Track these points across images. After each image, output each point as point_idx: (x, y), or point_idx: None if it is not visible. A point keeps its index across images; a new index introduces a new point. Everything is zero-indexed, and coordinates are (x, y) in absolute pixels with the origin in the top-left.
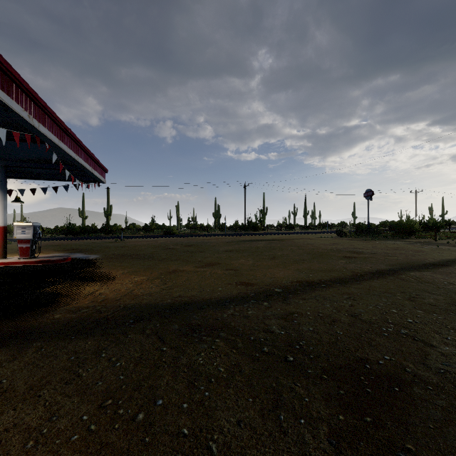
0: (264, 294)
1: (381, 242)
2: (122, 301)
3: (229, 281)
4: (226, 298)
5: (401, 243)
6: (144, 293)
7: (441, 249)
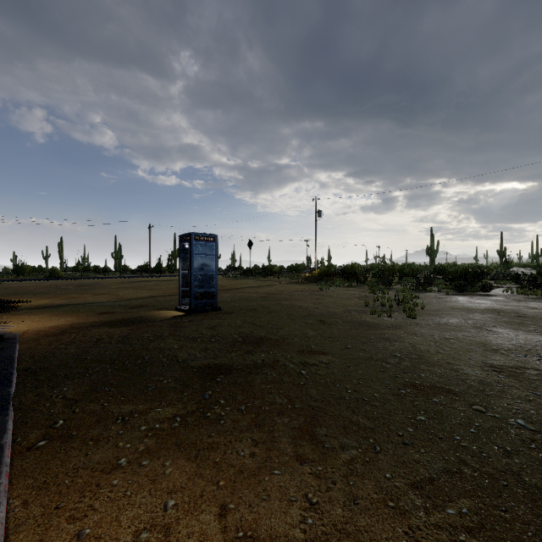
0: (127, 300)
1: (242, 280)
2: (50, 304)
3: (112, 298)
4: (107, 301)
5: (254, 280)
6: (59, 302)
7: (262, 283)
